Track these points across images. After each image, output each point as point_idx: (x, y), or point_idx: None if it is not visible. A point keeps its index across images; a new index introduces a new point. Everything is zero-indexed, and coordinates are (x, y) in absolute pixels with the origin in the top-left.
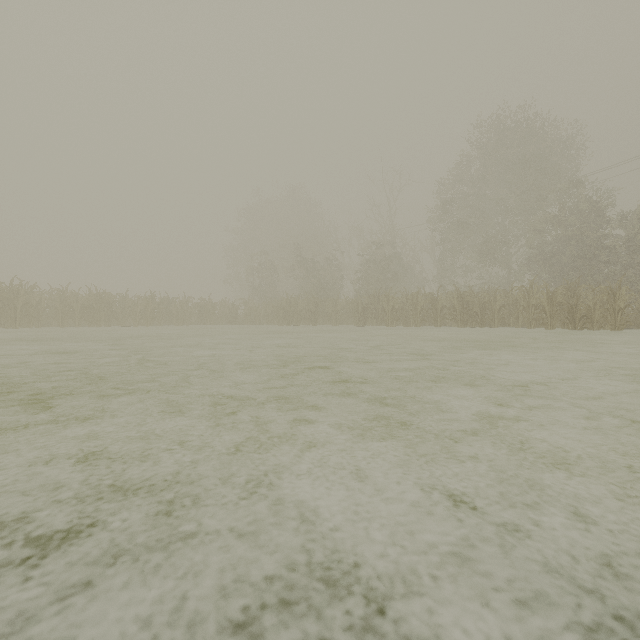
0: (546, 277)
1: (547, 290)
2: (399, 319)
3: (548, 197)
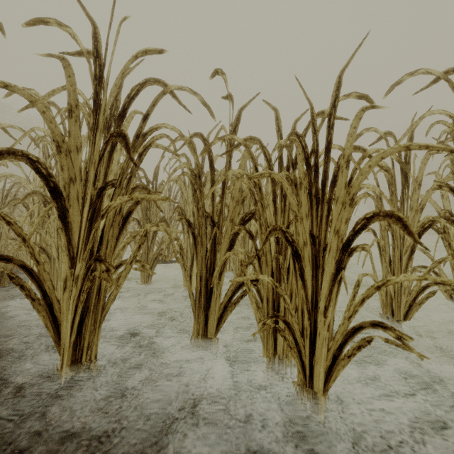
0: None
1: None
2: None
3: None
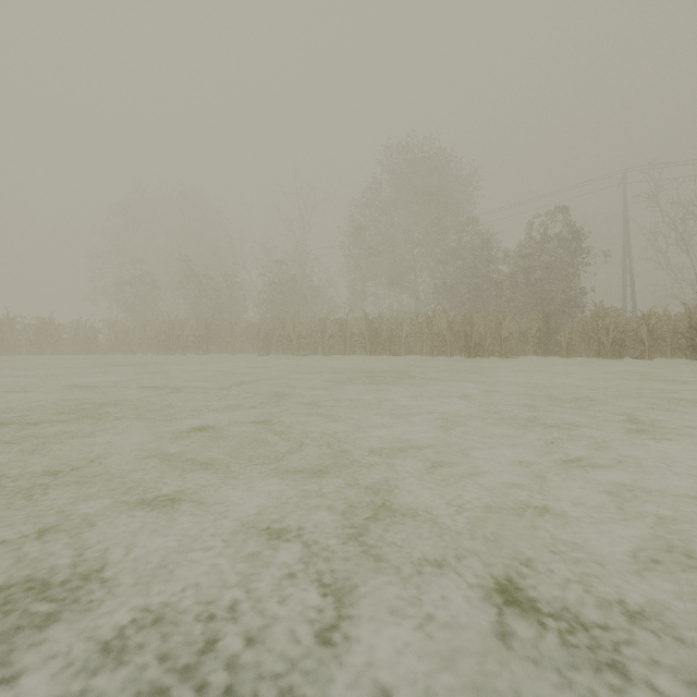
0: (448, 307)
1: (447, 318)
2: (307, 347)
3: (449, 230)
